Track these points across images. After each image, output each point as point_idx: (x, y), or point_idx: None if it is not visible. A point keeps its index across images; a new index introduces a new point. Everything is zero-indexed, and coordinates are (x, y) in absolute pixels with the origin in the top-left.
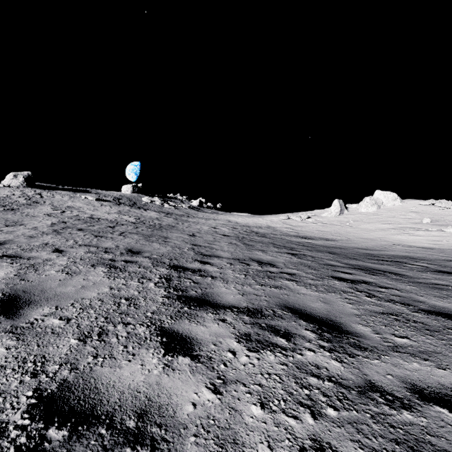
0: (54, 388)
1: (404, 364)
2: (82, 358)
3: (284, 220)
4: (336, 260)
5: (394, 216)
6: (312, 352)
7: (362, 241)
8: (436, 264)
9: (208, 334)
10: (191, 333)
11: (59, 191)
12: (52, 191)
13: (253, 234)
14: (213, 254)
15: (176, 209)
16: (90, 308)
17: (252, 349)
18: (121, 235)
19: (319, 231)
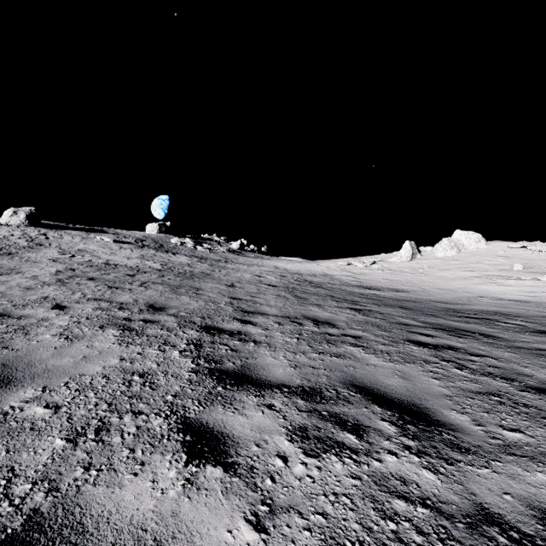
0: (17, 525)
1: (524, 476)
2: (67, 471)
3: (343, 266)
4: (411, 317)
5: (478, 261)
6: (394, 456)
7: (440, 293)
8: (534, 322)
9: (249, 428)
10: (226, 427)
11: (69, 231)
12: (60, 231)
13: (306, 284)
14: (257, 310)
15: (211, 253)
16: (90, 389)
17: (310, 453)
18: (142, 286)
19: (387, 280)
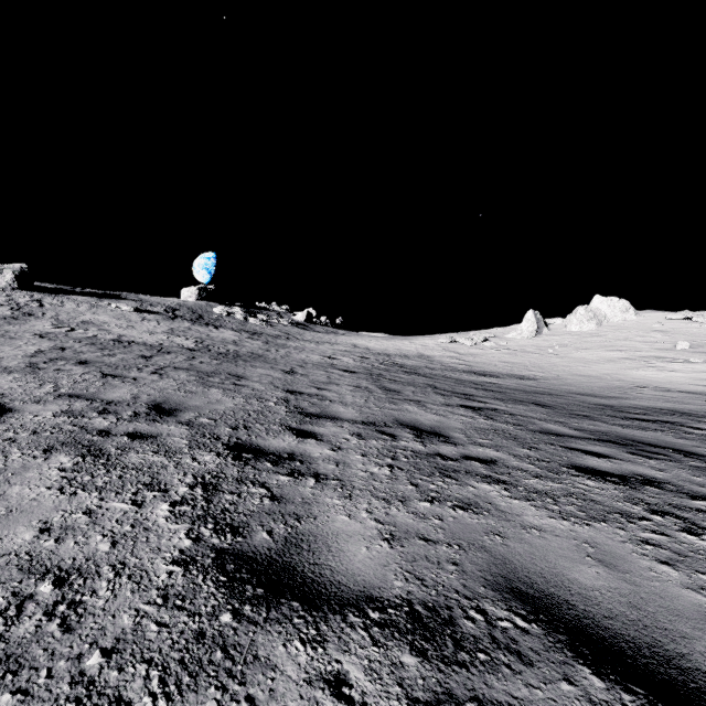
0: None
1: None
2: None
3: (445, 345)
4: (557, 420)
5: (626, 338)
6: None
7: (581, 381)
8: None
9: None
10: None
11: (74, 297)
12: (62, 297)
13: (396, 369)
14: (324, 412)
15: (268, 326)
16: None
17: None
18: (155, 373)
19: (505, 362)
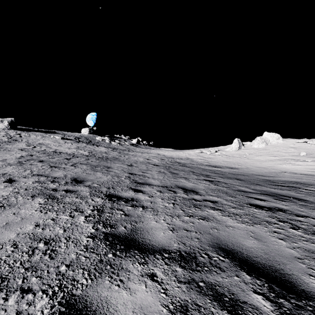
0: None
1: None
2: None
3: (198, 153)
4: (245, 186)
5: (278, 150)
6: None
7: (258, 169)
8: None
9: (131, 309)
10: (108, 309)
11: (34, 132)
12: (29, 132)
13: (176, 164)
14: (145, 182)
15: (120, 145)
16: None
17: None
18: (72, 166)
19: (224, 161)
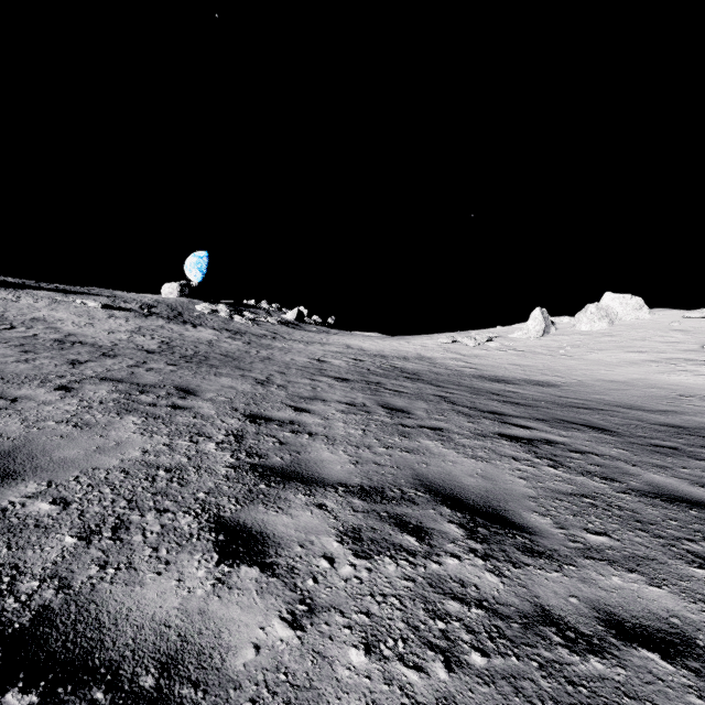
0: None
1: None
2: None
3: (446, 345)
4: (653, 463)
5: (644, 338)
6: None
7: (612, 388)
8: None
9: None
10: None
11: (35, 291)
12: (20, 291)
13: (396, 374)
14: (297, 464)
15: (254, 325)
16: None
17: None
18: (61, 388)
19: (515, 365)
